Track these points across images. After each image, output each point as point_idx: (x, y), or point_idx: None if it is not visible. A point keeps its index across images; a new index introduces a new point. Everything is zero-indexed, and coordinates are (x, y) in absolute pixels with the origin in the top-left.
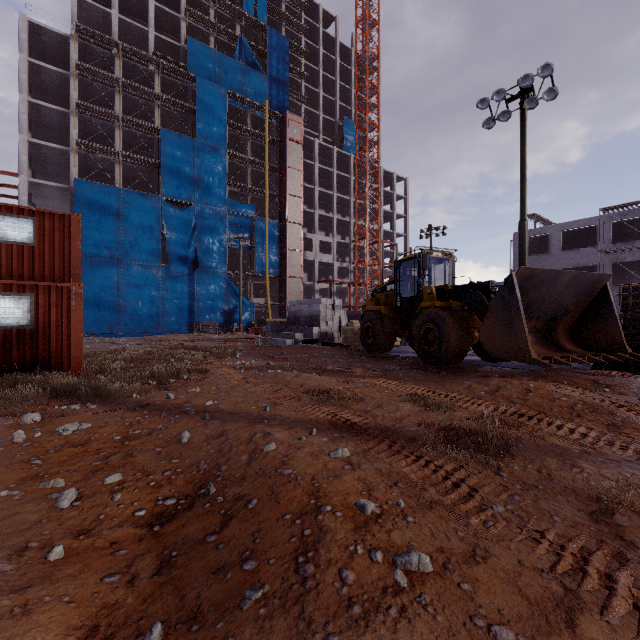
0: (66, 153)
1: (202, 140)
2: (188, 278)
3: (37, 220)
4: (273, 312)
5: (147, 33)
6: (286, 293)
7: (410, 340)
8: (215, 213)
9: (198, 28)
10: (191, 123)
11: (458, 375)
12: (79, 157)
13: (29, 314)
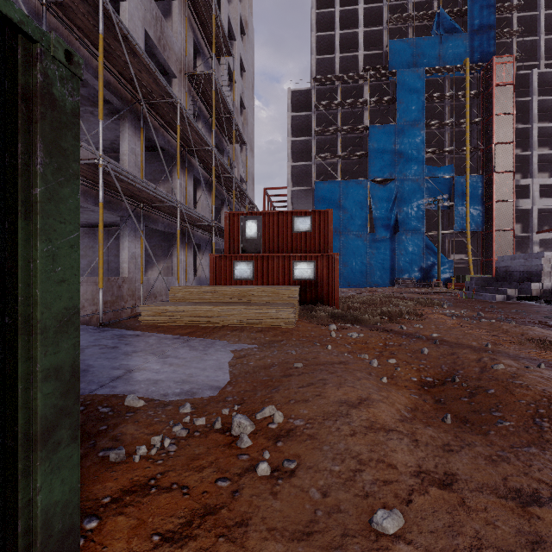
0: (309, 166)
1: (401, 122)
2: (389, 241)
3: (312, 217)
4: (475, 268)
5: (357, 57)
6: (491, 248)
7: None
8: (413, 182)
9: (397, 28)
10: (392, 112)
11: None
12: (316, 166)
13: (313, 272)
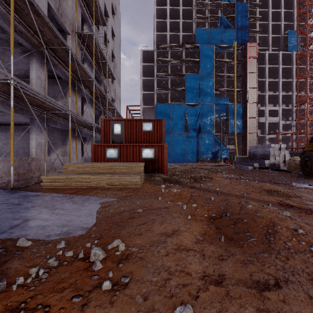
0: (153, 94)
1: (202, 73)
2: (196, 137)
3: (153, 123)
4: (239, 152)
5: (179, 35)
6: (246, 142)
7: None
8: (208, 106)
9: (200, 22)
10: (197, 67)
11: None
12: (156, 94)
13: (153, 154)
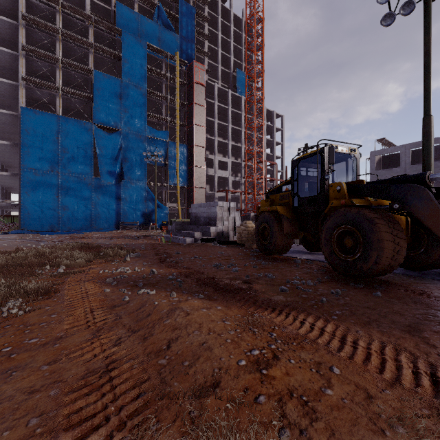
0: (16, 87)
1: (127, 80)
2: (115, 187)
3: None
4: (183, 214)
5: None
6: (193, 199)
7: (304, 240)
8: (137, 137)
9: None
10: (118, 67)
11: (405, 300)
12: (27, 91)
13: None
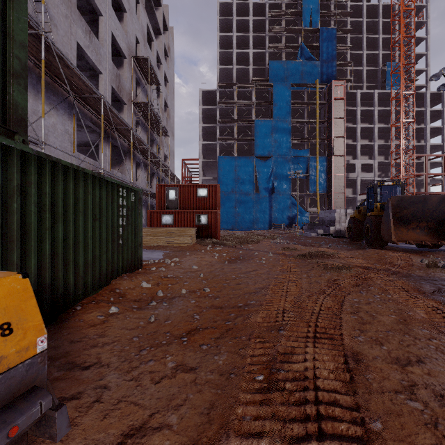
0: (215, 144)
1: (276, 119)
2: (268, 199)
3: (208, 188)
4: None
5: (249, 69)
6: (331, 204)
7: None
8: (284, 159)
9: (275, 52)
10: (270, 110)
11: None
12: (220, 145)
13: (207, 220)
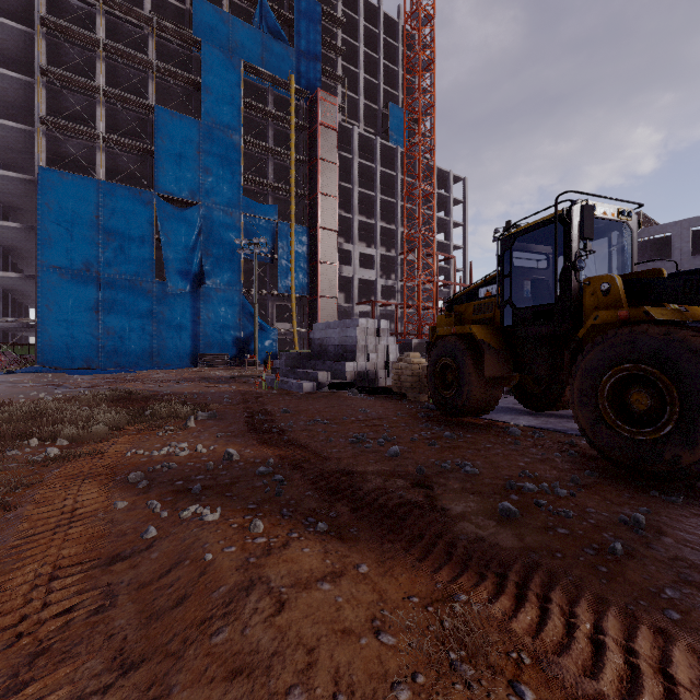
0: (32, 136)
1: (209, 122)
2: (191, 297)
3: None
4: (301, 341)
5: None
6: (317, 317)
7: (518, 389)
8: (226, 215)
9: None
10: (196, 102)
11: None
12: (49, 142)
13: None
